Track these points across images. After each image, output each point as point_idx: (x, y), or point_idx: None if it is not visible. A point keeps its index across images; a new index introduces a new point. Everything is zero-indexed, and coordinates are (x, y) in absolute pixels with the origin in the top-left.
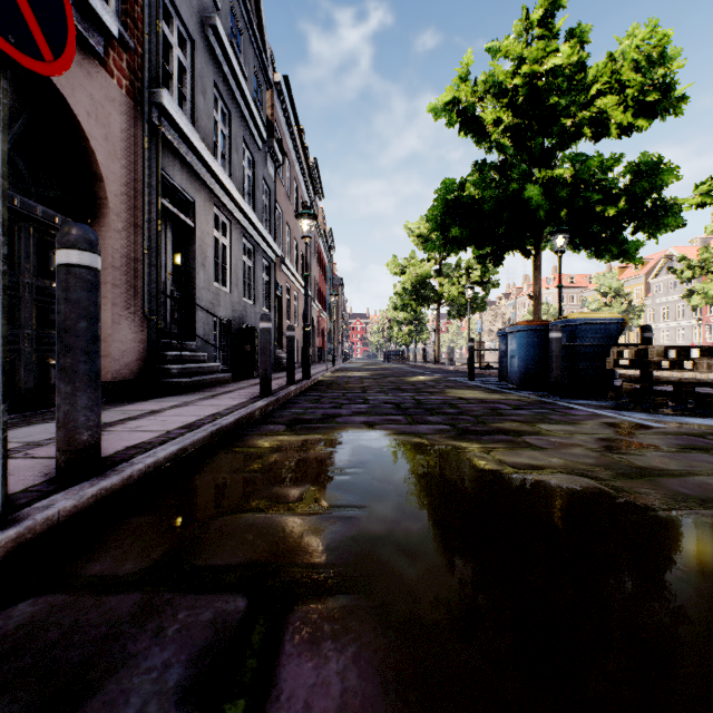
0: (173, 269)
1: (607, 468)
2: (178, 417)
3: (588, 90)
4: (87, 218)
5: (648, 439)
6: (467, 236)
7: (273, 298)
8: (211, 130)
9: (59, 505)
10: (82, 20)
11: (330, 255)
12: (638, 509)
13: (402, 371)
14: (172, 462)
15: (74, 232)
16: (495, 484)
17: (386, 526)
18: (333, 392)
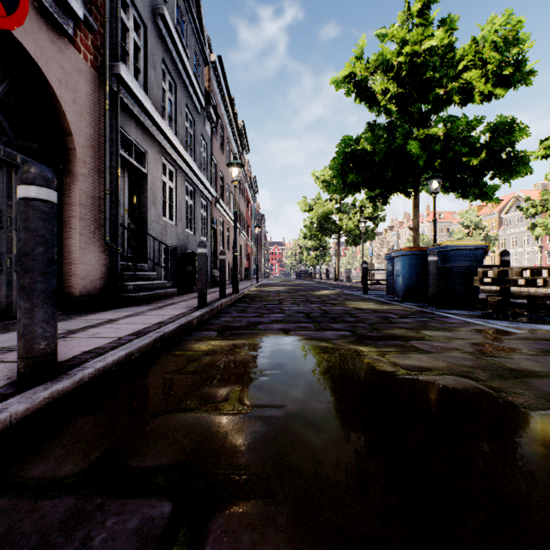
0: (130, 206)
1: (484, 370)
2: (130, 325)
3: (457, 66)
4: (59, 165)
5: (513, 344)
6: (361, 181)
7: (210, 229)
8: (160, 97)
9: (11, 409)
10: (54, 5)
11: (254, 196)
12: (517, 409)
13: (310, 286)
14: (120, 365)
15: (32, 170)
16: (391, 384)
17: (300, 426)
18: (256, 304)
